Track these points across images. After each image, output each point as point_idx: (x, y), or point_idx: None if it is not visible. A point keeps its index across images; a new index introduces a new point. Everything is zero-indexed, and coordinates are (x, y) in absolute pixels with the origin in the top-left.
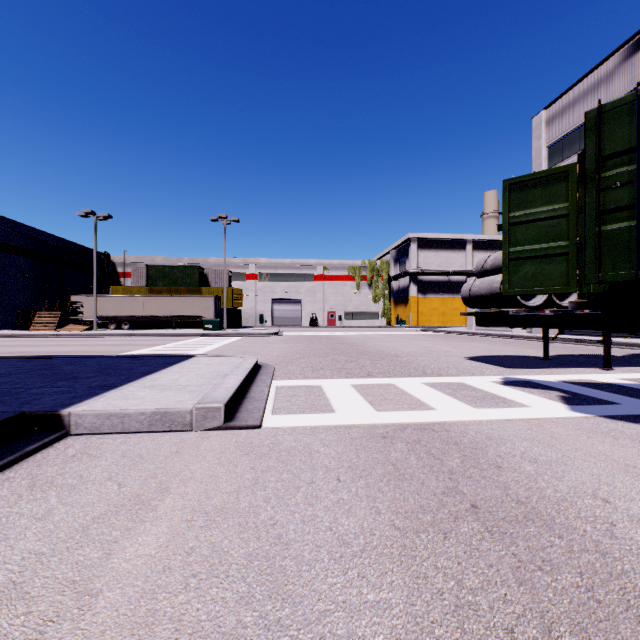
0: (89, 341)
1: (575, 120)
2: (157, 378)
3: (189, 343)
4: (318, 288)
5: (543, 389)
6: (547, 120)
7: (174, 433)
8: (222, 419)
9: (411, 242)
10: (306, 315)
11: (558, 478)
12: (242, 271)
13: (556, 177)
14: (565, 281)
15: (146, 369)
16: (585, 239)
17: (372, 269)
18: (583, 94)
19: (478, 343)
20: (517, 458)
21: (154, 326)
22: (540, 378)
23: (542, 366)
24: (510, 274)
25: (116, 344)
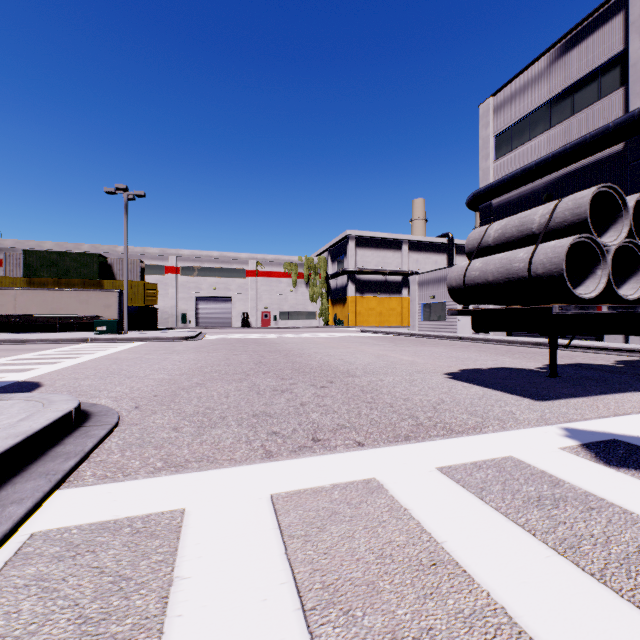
0: None
1: (525, 107)
2: None
3: (44, 355)
4: (251, 285)
5: None
6: (495, 107)
7: None
8: None
9: (349, 239)
10: (237, 315)
11: None
12: (160, 263)
13: None
14: None
15: None
16: None
17: (309, 266)
18: (534, 79)
19: (435, 348)
20: None
21: (34, 328)
22: (625, 429)
23: (570, 391)
24: None
25: None
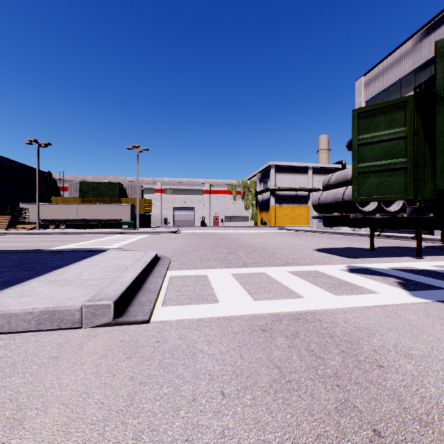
0: (30, 238)
1: (384, 83)
2: (64, 272)
3: (108, 239)
4: (206, 199)
5: (381, 276)
6: (365, 83)
7: (62, 331)
8: (111, 315)
9: (271, 168)
10: (198, 218)
11: (443, 380)
12: (151, 187)
13: (396, 106)
14: (404, 190)
15: (59, 263)
16: (435, 151)
17: (244, 186)
18: (390, 65)
19: (320, 238)
20: (392, 353)
21: (85, 226)
22: (375, 266)
23: (371, 256)
24: (358, 185)
25: (50, 240)
